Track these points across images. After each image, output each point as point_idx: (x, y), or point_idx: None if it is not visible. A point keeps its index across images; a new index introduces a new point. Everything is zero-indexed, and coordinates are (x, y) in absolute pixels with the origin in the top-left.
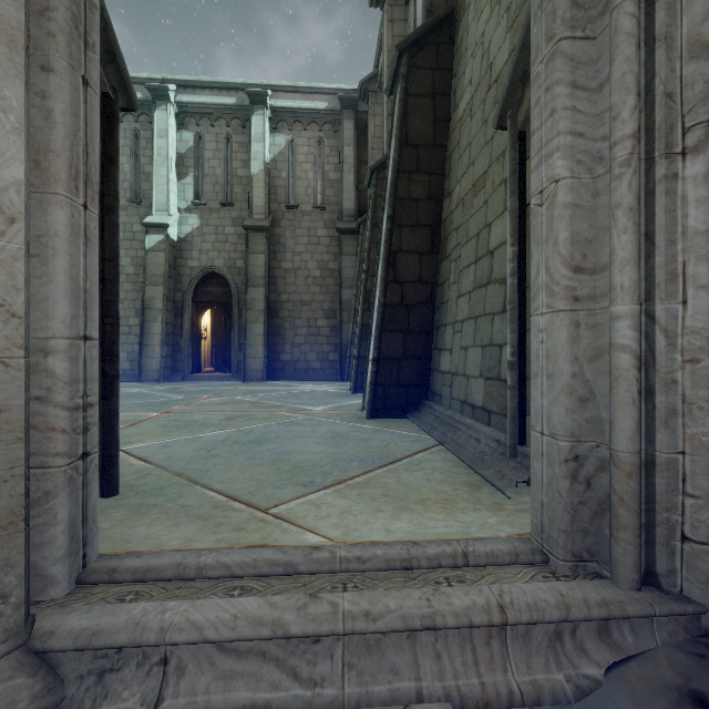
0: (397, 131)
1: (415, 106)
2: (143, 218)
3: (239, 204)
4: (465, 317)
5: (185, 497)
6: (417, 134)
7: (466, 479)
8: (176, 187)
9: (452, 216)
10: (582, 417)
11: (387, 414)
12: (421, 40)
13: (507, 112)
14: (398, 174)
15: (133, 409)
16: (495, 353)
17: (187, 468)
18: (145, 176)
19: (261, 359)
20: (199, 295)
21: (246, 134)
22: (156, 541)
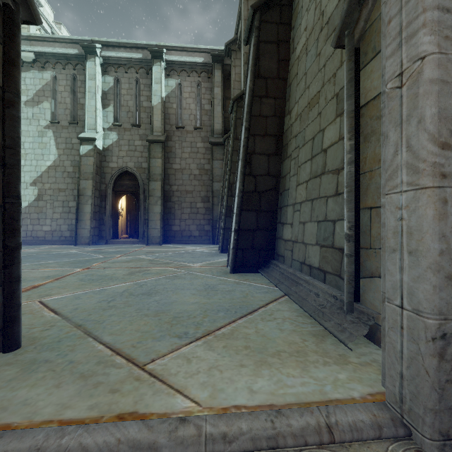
0: (252, 67)
1: (265, 50)
2: (79, 134)
3: (144, 125)
4: (303, 200)
5: (75, 352)
6: (266, 70)
7: (311, 328)
8: (101, 114)
9: (292, 127)
10: (449, 294)
11: (244, 270)
12: (269, 2)
13: (345, 32)
14: (252, 98)
15: (63, 266)
16: (329, 227)
17: (87, 319)
18: (80, 106)
19: (159, 229)
20: (117, 186)
21: (149, 78)
22: (31, 408)
